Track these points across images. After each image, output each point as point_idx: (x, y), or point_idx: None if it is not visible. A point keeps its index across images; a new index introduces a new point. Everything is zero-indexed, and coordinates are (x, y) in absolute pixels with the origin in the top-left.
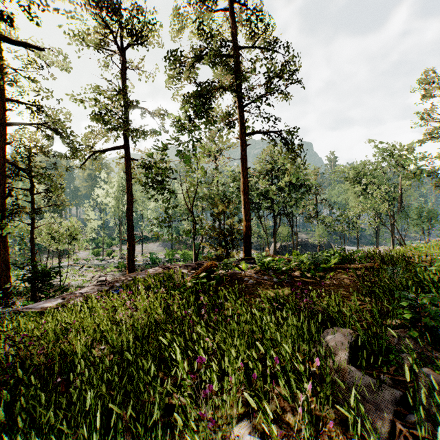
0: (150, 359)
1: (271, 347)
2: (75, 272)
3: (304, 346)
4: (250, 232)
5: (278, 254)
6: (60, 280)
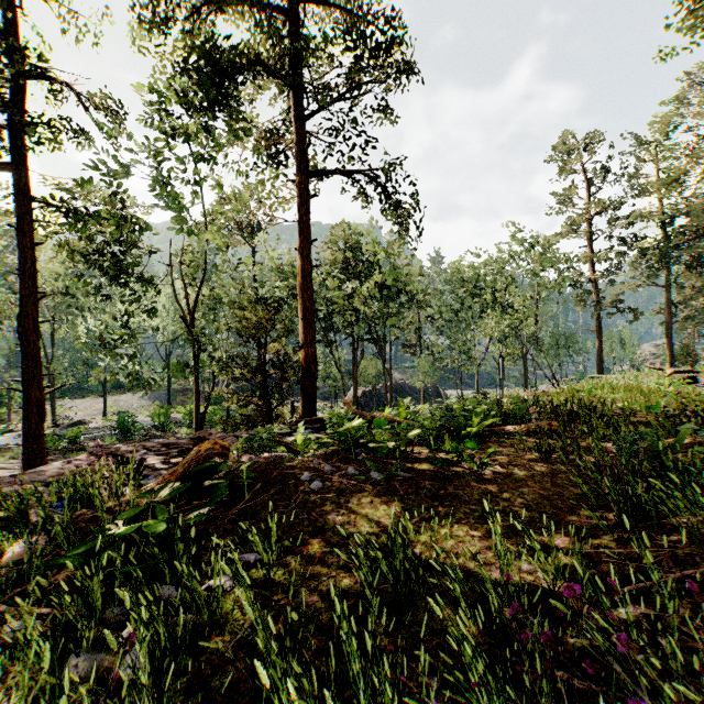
0: None
1: None
2: None
3: None
4: (314, 366)
5: (359, 406)
6: None
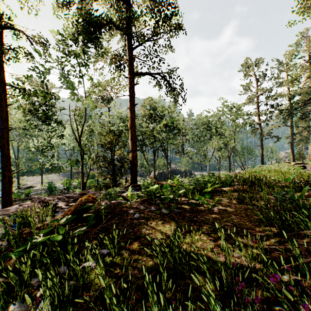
0: None
1: None
2: None
3: None
4: (136, 161)
5: (156, 179)
6: None
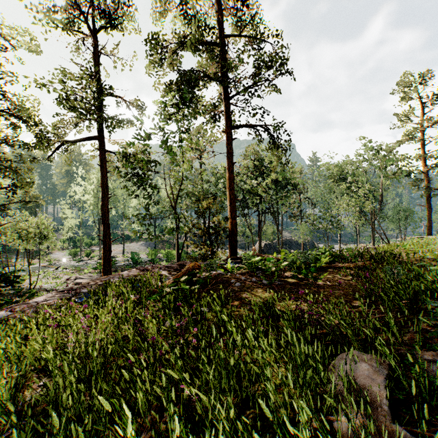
0: (95, 416)
1: (275, 392)
2: (48, 274)
3: (331, 400)
4: (236, 230)
5: (262, 253)
6: (30, 283)
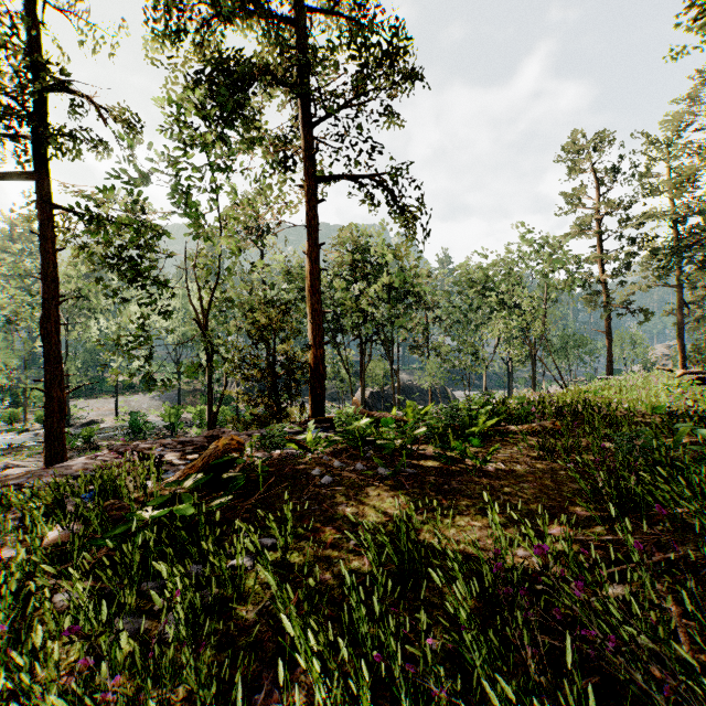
0: None
1: None
2: None
3: None
4: (323, 367)
5: (367, 407)
6: None
